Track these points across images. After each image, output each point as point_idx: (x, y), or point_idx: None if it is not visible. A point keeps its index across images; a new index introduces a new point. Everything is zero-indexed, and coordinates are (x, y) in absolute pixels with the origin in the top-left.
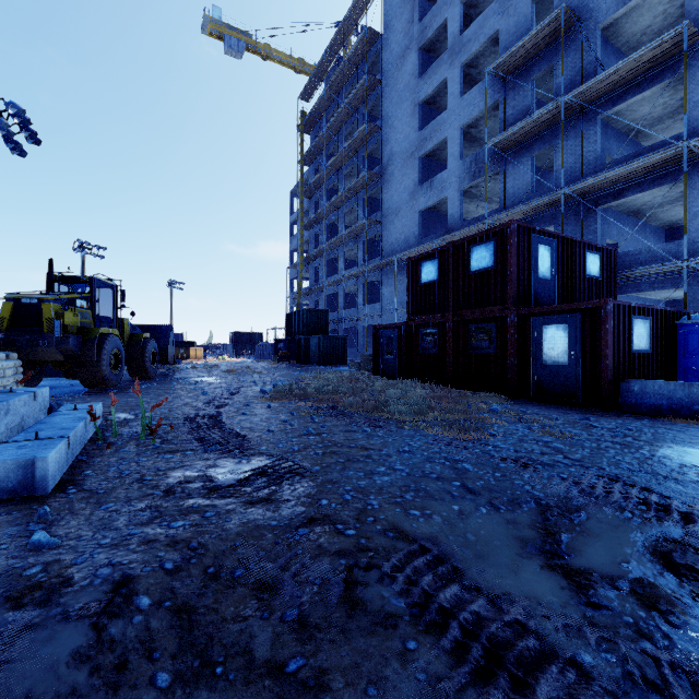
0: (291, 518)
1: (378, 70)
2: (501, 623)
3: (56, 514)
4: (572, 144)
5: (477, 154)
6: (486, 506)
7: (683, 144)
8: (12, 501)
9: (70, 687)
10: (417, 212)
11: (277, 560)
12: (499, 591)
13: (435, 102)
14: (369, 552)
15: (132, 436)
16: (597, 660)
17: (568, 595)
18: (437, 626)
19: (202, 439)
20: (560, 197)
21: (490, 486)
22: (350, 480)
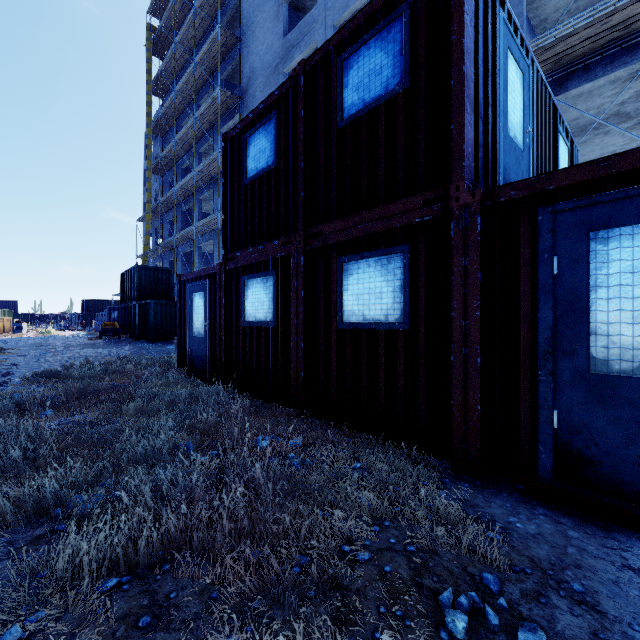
0: None
1: None
2: None
3: None
4: None
5: None
6: None
7: None
8: None
9: None
10: None
11: None
12: None
13: (305, 7)
14: None
15: None
16: None
17: None
18: None
19: None
20: None
21: None
22: None
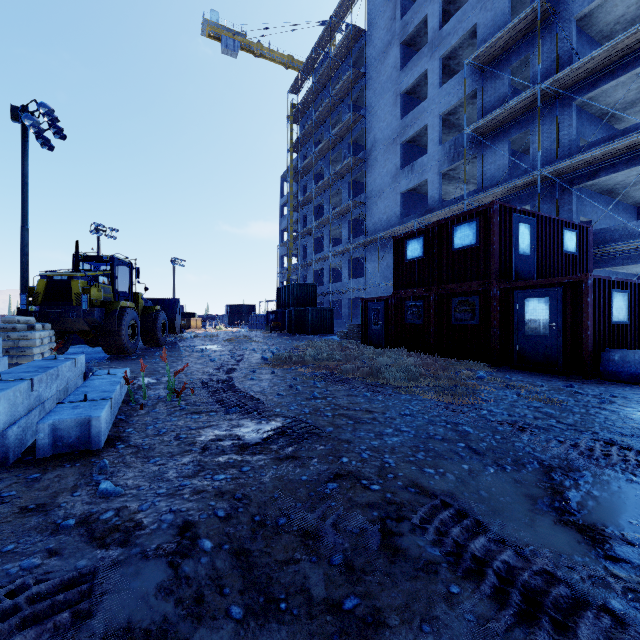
0: (318, 473)
1: (362, 64)
2: (531, 572)
3: (113, 467)
4: (548, 128)
5: (456, 139)
6: (493, 465)
7: None
8: (72, 455)
9: (162, 616)
10: (399, 194)
11: (315, 511)
12: (523, 543)
13: (415, 92)
14: (397, 505)
15: (159, 398)
16: (627, 608)
17: (586, 549)
18: (473, 573)
19: (222, 402)
20: (537, 178)
21: (493, 447)
22: (363, 440)
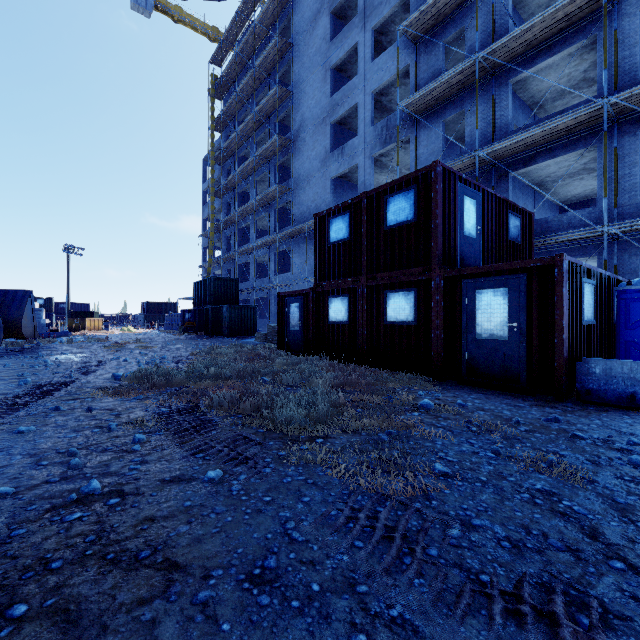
0: None
1: (290, 37)
2: None
3: None
4: (484, 109)
5: (389, 120)
6: None
7: (603, 102)
8: None
9: None
10: (329, 179)
11: None
12: None
13: (346, 69)
14: None
15: None
16: None
17: None
18: None
19: None
20: (473, 161)
21: None
22: None
